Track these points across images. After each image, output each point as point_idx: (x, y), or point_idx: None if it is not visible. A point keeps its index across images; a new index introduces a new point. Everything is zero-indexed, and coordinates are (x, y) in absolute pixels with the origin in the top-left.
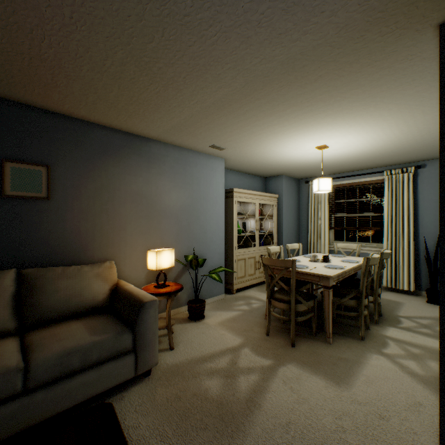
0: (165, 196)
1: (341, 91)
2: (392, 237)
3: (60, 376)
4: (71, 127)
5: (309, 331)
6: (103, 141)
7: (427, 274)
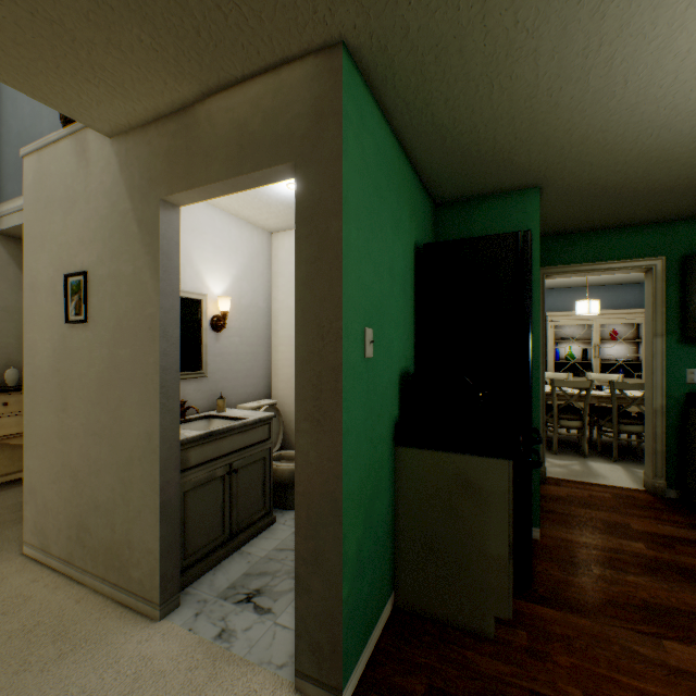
0: None
1: None
2: None
3: None
4: None
5: None
6: None
7: None
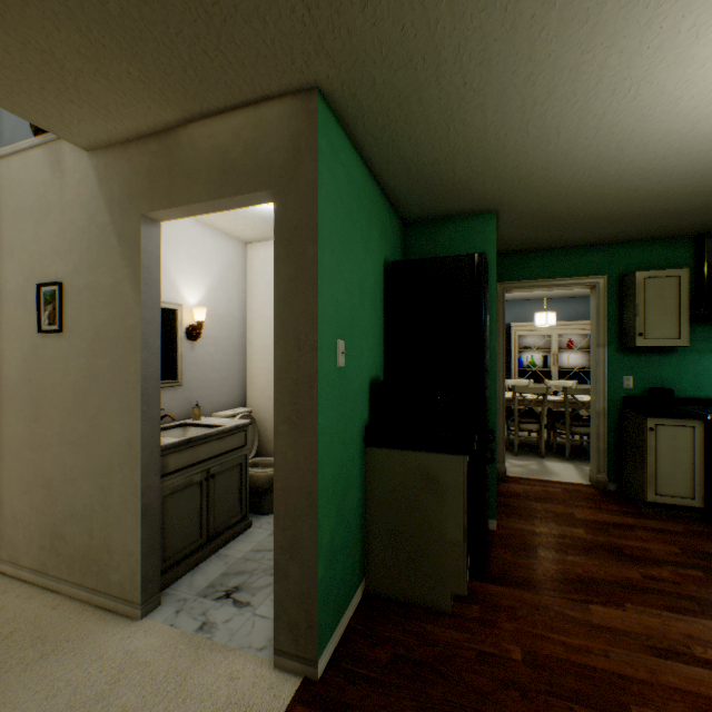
0: None
1: None
2: None
3: None
4: None
5: None
6: None
7: None
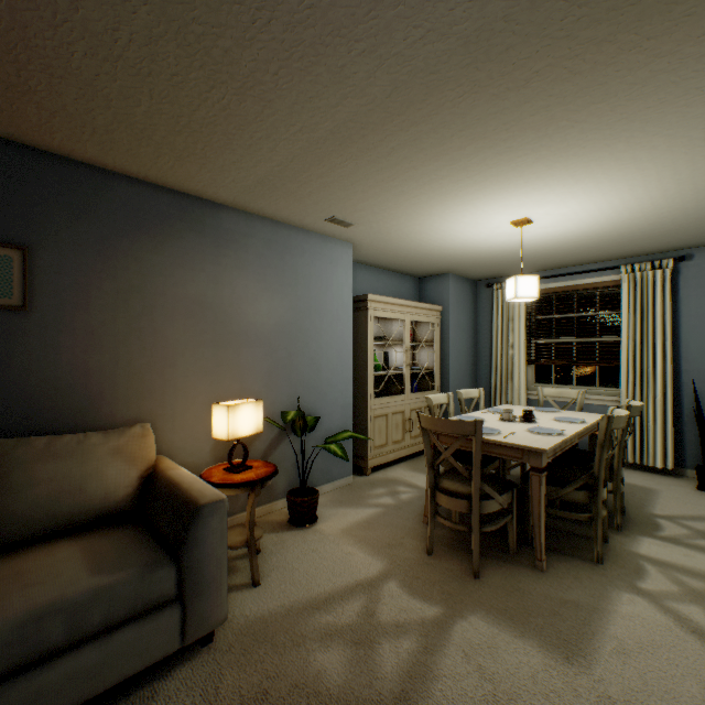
0: (248, 306)
1: (572, 107)
2: (635, 377)
3: (21, 664)
4: (71, 178)
5: (502, 546)
6: (132, 206)
7: (696, 441)
